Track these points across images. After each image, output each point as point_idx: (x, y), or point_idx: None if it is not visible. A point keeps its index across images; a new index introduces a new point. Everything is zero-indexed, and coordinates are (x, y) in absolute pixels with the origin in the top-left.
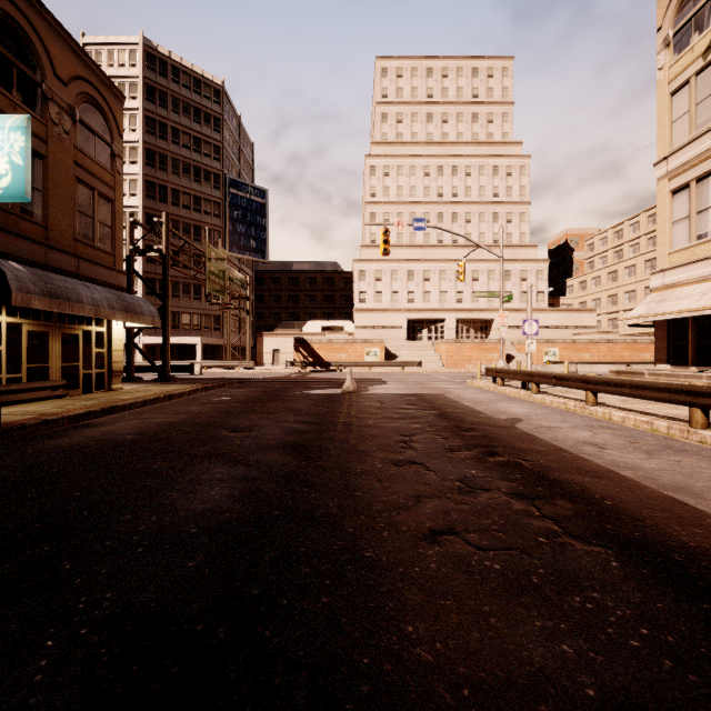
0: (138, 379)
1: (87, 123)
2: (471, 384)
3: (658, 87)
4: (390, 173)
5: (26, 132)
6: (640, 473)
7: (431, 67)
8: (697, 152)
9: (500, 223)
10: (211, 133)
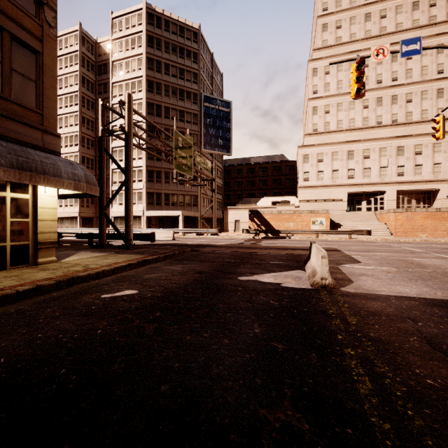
0: (107, 246)
1: None
2: None
3: None
4: (330, 71)
5: None
6: None
7: None
8: None
9: (445, 98)
10: (191, 64)
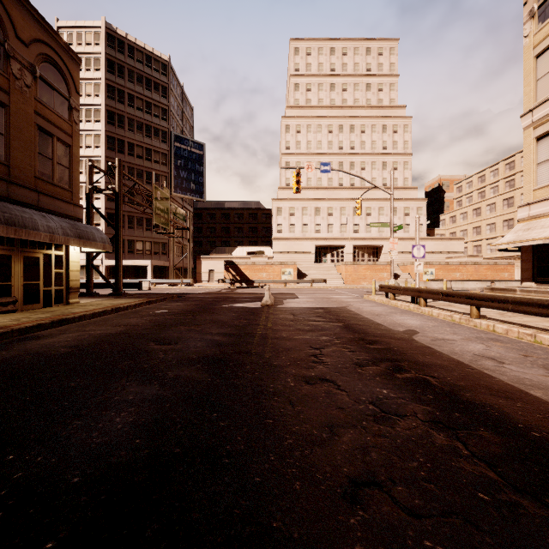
0: (96, 294)
1: (46, 80)
2: (367, 298)
3: (524, 51)
4: (301, 131)
5: None
6: None
7: (334, 47)
8: None
9: (388, 170)
10: (159, 99)
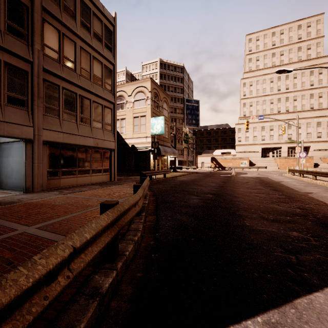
0: None
1: (164, 108)
2: (284, 175)
3: None
4: (253, 84)
5: (163, 120)
6: (294, 187)
7: (274, 31)
8: None
9: (314, 98)
10: (179, 84)
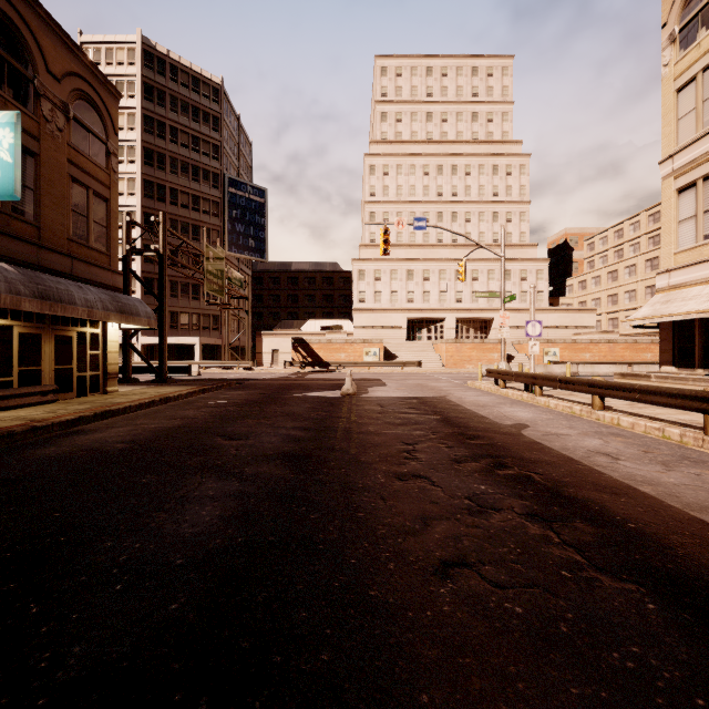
0: (135, 380)
1: (81, 121)
2: (472, 386)
3: (663, 84)
4: (389, 173)
5: (15, 129)
6: (660, 489)
7: (431, 66)
8: (704, 150)
9: (500, 223)
10: (210, 132)
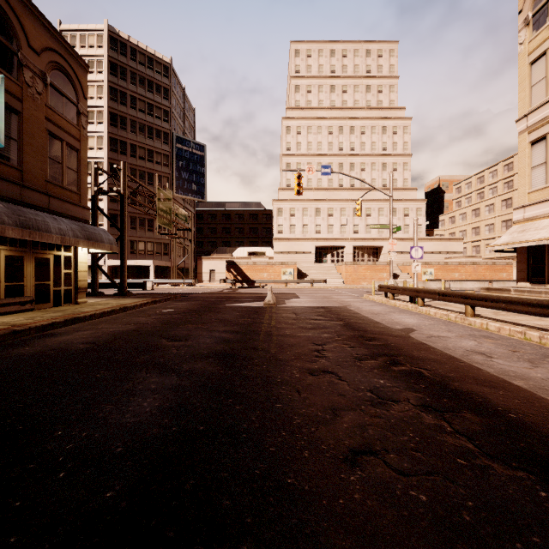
0: (101, 294)
1: (56, 87)
2: (367, 298)
3: (519, 58)
4: (302, 132)
5: None
6: (531, 383)
7: (334, 49)
8: None
9: (388, 171)
10: (161, 100)
